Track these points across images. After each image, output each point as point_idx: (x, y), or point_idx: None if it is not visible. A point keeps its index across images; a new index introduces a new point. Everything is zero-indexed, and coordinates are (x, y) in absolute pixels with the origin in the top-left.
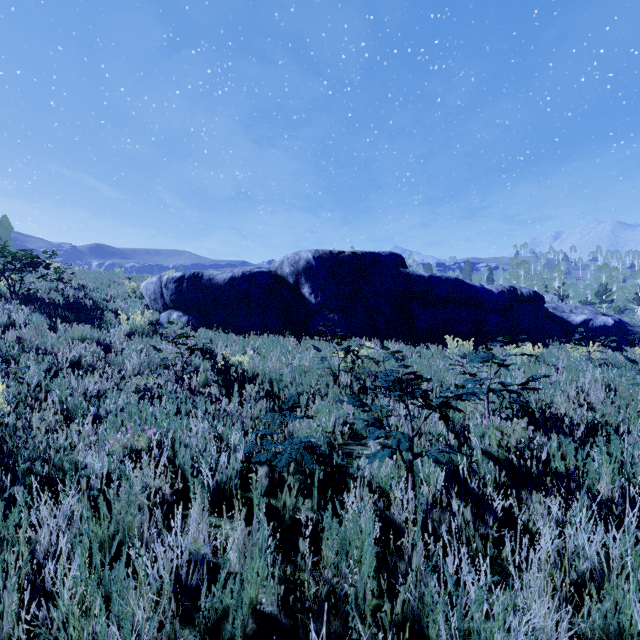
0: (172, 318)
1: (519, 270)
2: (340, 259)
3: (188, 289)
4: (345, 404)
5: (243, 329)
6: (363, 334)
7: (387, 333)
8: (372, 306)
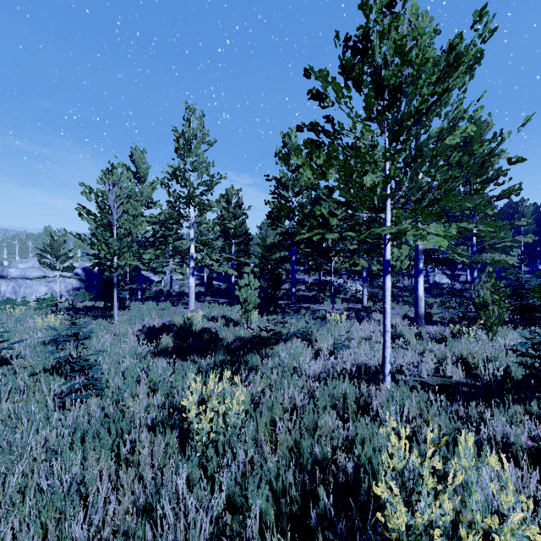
0: None
1: None
2: None
3: None
4: None
5: None
6: None
7: None
8: None
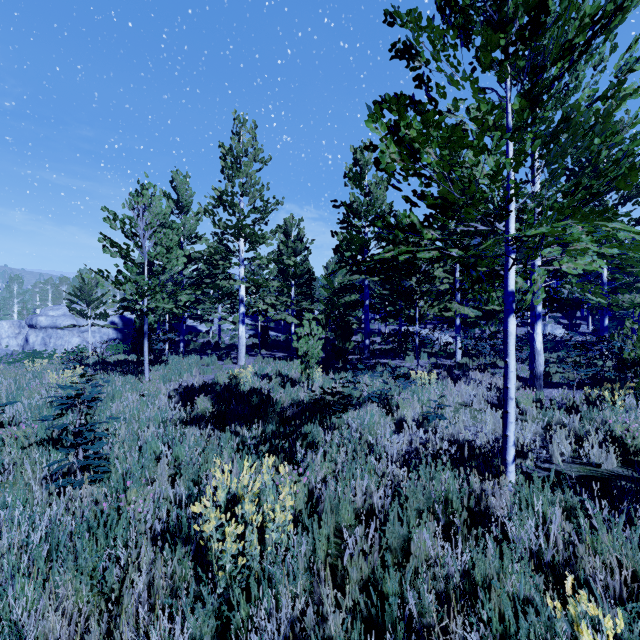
0: None
1: None
2: None
3: None
4: None
5: None
6: None
7: None
8: None
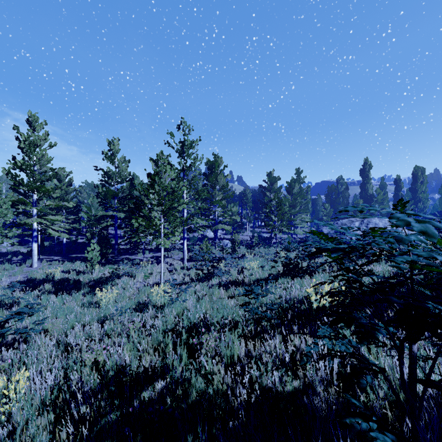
0: None
1: None
2: None
3: None
4: None
5: None
6: None
7: None
8: None
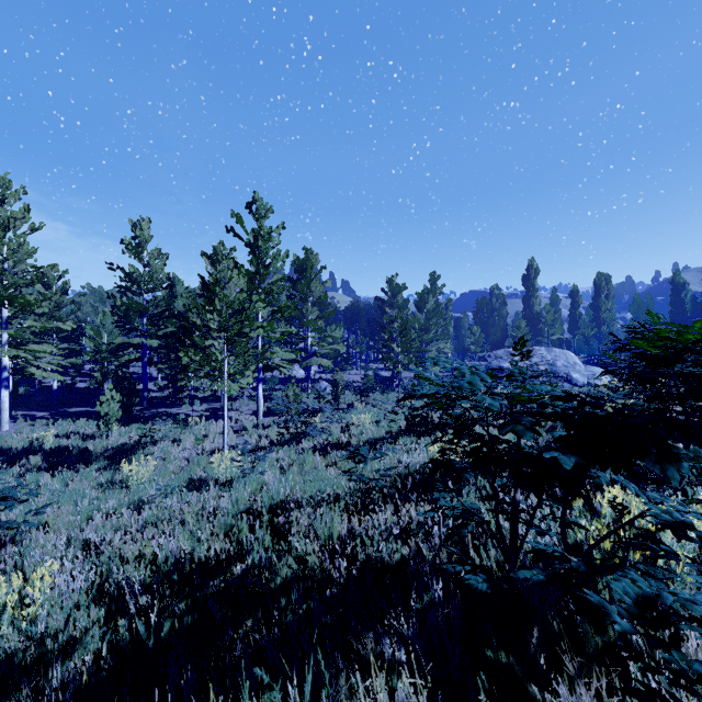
0: None
1: None
2: None
3: None
4: None
5: None
6: None
7: None
8: None
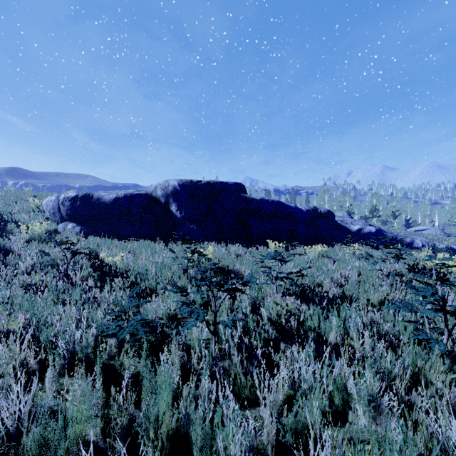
0: (67, 228)
1: (325, 195)
2: (198, 186)
3: (81, 206)
4: (189, 290)
5: (125, 236)
6: (214, 239)
7: (231, 238)
8: (221, 219)
